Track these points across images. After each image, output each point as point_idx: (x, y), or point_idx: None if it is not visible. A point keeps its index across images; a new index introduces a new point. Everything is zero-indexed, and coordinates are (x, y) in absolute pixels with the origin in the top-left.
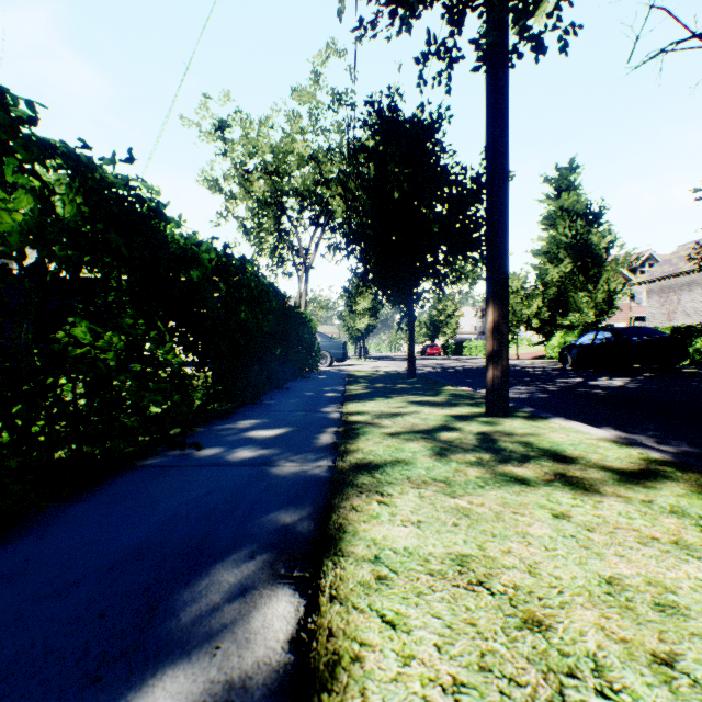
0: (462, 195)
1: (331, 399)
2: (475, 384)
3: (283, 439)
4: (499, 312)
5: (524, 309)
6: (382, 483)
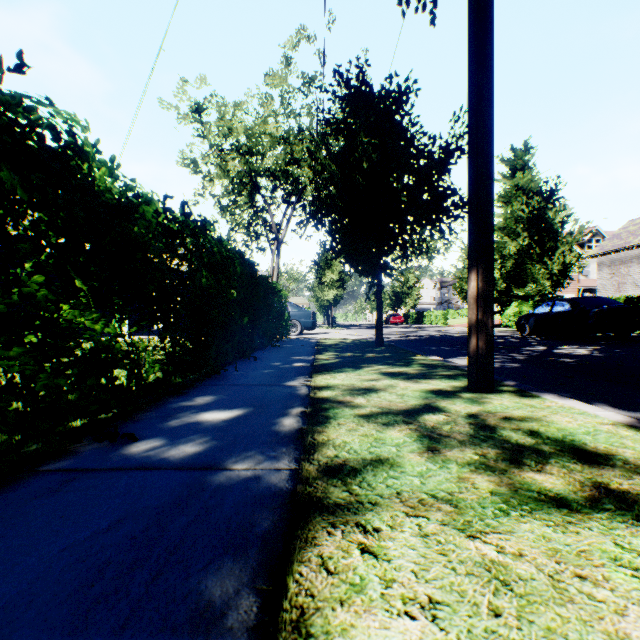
0: (430, 166)
1: (299, 370)
2: (442, 352)
3: (239, 424)
4: (484, 276)
5: None
6: (363, 504)
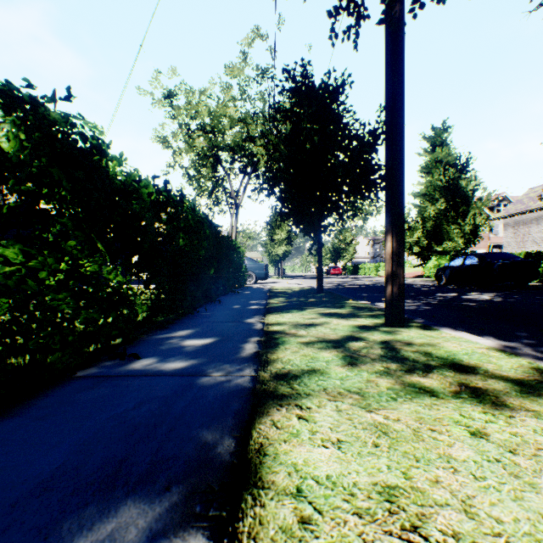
0: (361, 146)
1: (255, 311)
2: (371, 298)
3: (212, 348)
4: (397, 238)
5: (407, 239)
6: (300, 394)
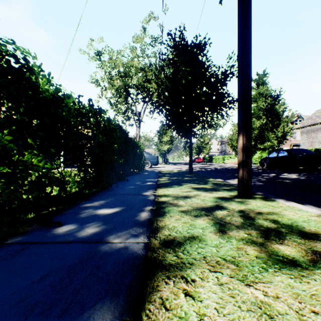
0: (216, 82)
1: (150, 186)
2: (223, 177)
3: (117, 216)
4: (246, 137)
5: None
6: (185, 264)
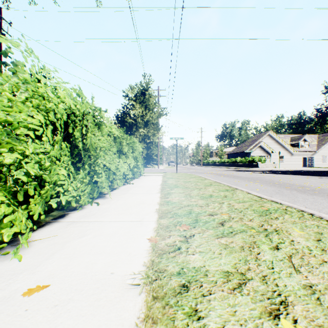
0: None
1: None
2: None
3: None
4: None
5: None
6: None
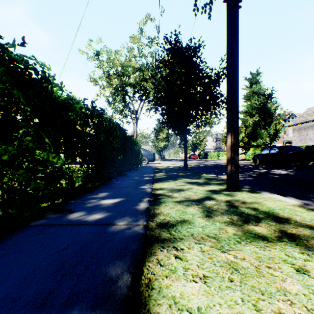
0: (210, 82)
1: (147, 181)
2: (216, 172)
3: (119, 205)
4: (234, 136)
5: None
6: (176, 239)
